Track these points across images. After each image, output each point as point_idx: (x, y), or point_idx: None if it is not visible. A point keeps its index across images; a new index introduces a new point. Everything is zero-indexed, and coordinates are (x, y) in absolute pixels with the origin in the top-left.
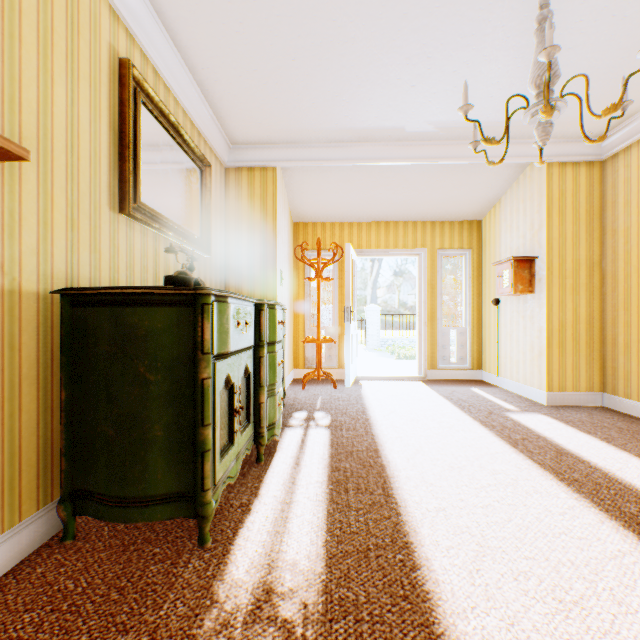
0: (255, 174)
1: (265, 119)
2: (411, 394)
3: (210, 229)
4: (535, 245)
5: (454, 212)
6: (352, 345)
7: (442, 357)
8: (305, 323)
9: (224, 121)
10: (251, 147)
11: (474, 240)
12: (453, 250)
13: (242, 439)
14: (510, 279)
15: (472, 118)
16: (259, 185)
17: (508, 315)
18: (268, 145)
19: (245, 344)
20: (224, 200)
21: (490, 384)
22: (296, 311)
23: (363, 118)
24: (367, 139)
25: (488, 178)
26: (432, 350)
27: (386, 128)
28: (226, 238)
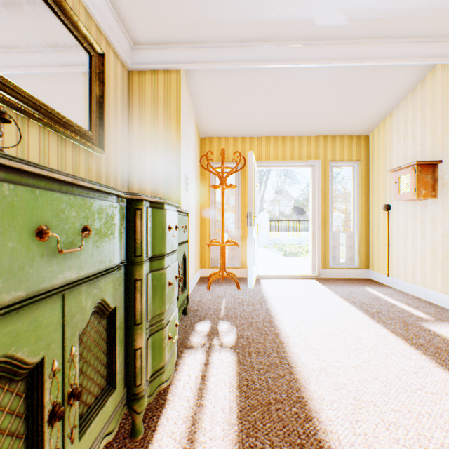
0: (159, 77)
1: (164, 4)
2: (312, 296)
3: (103, 124)
4: (438, 150)
5: (346, 126)
6: (254, 248)
7: (333, 257)
8: (211, 227)
9: (120, 7)
10: (154, 47)
11: (362, 153)
12: (343, 162)
13: (83, 442)
14: (412, 184)
15: (391, 3)
16: (163, 88)
17: (401, 220)
18: (171, 45)
19: (84, 270)
20: (127, 103)
21: (380, 283)
22: (202, 216)
23: (272, 3)
24: (273, 37)
25: (385, 88)
26: (324, 251)
27: (295, 19)
28: (129, 142)
